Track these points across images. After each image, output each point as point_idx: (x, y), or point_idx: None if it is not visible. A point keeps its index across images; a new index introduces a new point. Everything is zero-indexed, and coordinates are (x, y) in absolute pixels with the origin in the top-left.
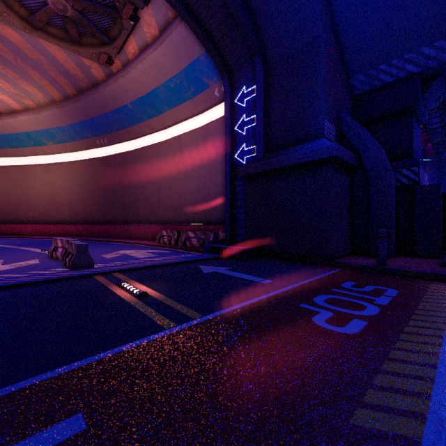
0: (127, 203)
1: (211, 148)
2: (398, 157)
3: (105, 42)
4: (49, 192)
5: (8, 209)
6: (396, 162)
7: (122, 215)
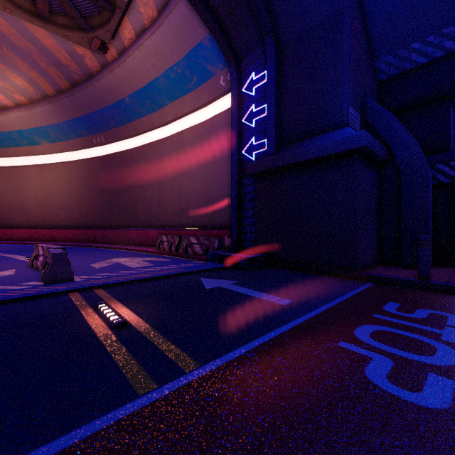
0: (125, 206)
1: (216, 145)
2: (433, 151)
3: (97, 25)
4: (44, 195)
5: (0, 213)
6: (430, 157)
7: (120, 219)
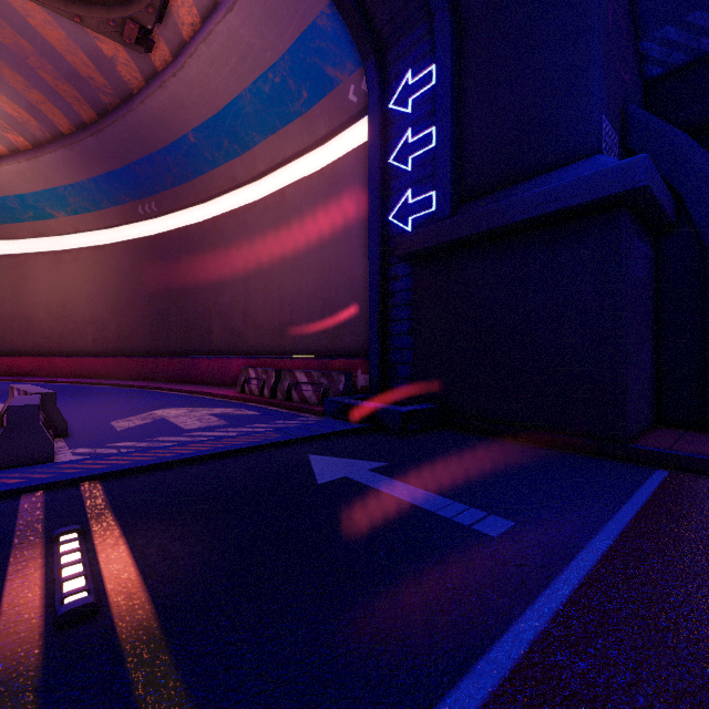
0: (190, 318)
1: (341, 209)
2: None
3: None
4: (61, 301)
5: None
6: None
7: (182, 341)
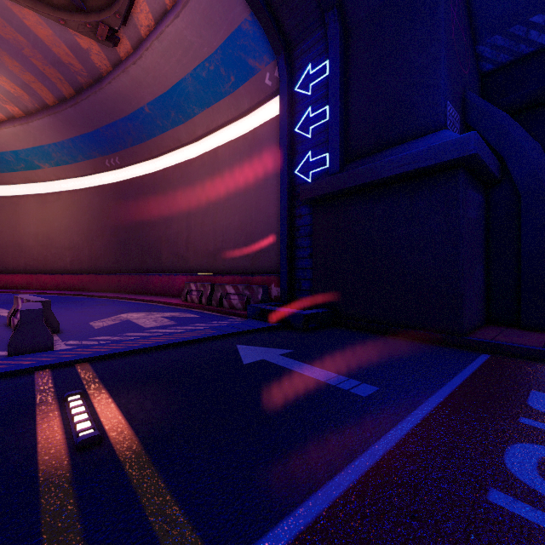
0: (145, 245)
1: (260, 164)
2: None
3: (103, 6)
4: (46, 232)
5: None
6: None
7: (139, 262)
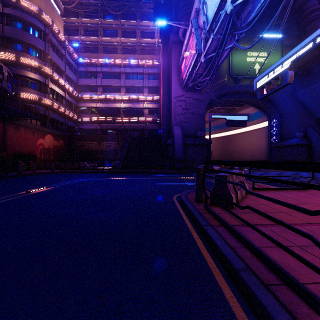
0: (230, 153)
1: (264, 135)
2: None
3: (229, 111)
4: None
5: None
6: None
7: (228, 157)
